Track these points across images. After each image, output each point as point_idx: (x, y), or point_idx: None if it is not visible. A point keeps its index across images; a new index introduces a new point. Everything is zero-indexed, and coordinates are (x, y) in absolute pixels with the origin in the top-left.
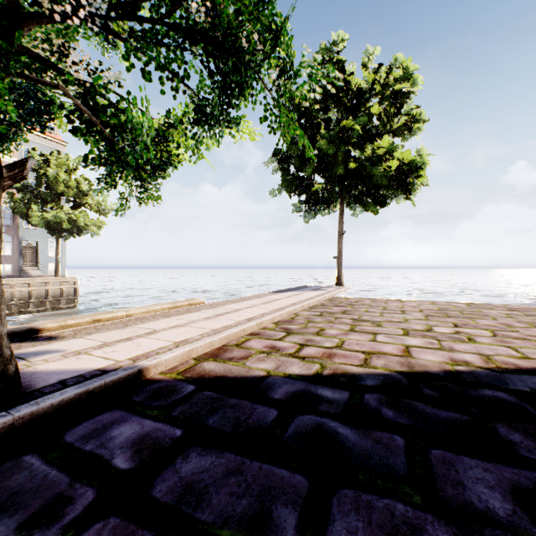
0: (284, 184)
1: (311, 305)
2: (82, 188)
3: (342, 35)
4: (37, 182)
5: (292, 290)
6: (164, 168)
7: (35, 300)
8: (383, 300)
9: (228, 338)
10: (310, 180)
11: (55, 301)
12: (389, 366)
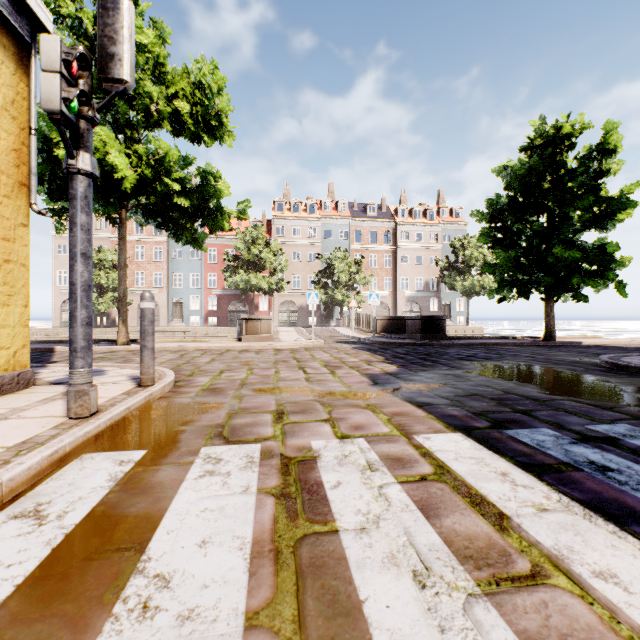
0: None
1: None
2: (487, 260)
3: None
4: (455, 260)
5: None
6: (583, 287)
7: None
8: None
9: (609, 343)
10: None
11: None
12: None
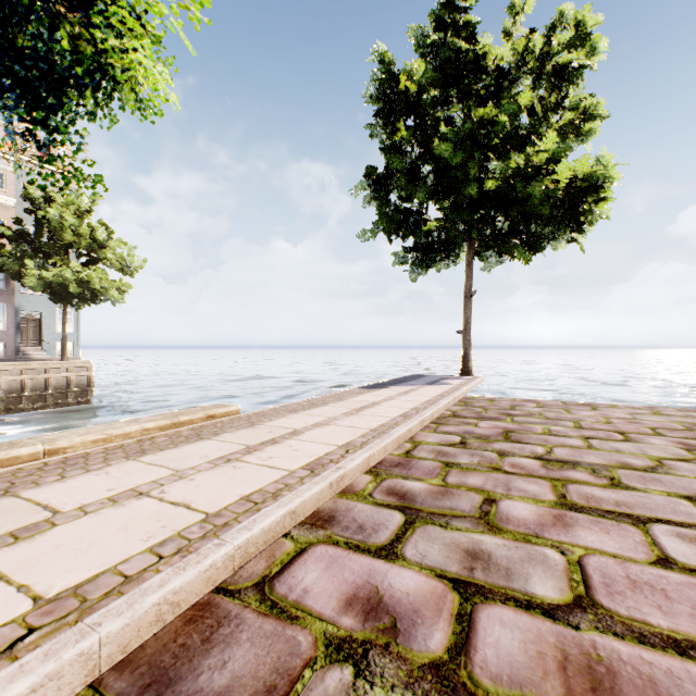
0: (381, 221)
1: (435, 416)
2: (97, 237)
3: None
4: (36, 229)
5: (396, 383)
6: (82, 85)
7: (30, 393)
8: (558, 404)
9: (238, 556)
10: (420, 215)
11: (60, 395)
12: None
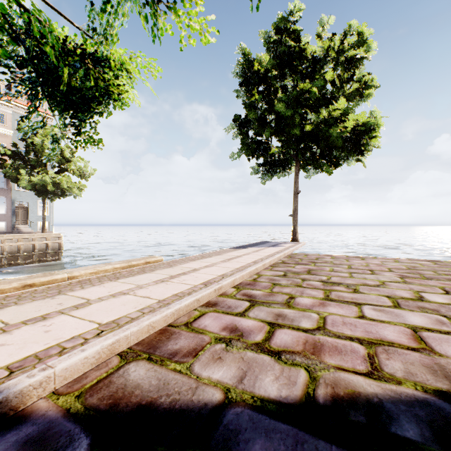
0: (243, 148)
1: (272, 262)
2: (65, 155)
3: (299, 5)
4: (26, 150)
5: (251, 246)
6: (100, 102)
7: (23, 253)
8: (343, 257)
9: (176, 314)
10: (267, 144)
11: (41, 255)
12: (415, 376)
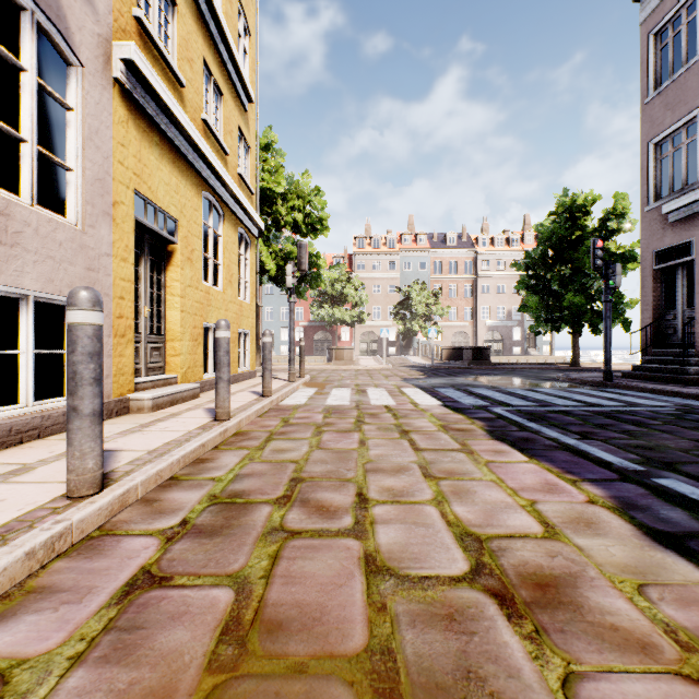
0: None
1: None
2: None
3: None
4: None
5: None
6: None
7: None
8: None
9: (627, 368)
10: None
11: None
12: None
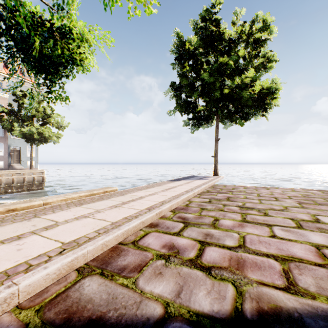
0: (177, 106)
1: (199, 192)
2: (47, 112)
3: (219, 0)
4: (18, 108)
5: (184, 179)
6: (66, 66)
7: (16, 184)
8: (253, 187)
9: (125, 234)
10: (195, 104)
11: (29, 185)
12: (326, 291)
